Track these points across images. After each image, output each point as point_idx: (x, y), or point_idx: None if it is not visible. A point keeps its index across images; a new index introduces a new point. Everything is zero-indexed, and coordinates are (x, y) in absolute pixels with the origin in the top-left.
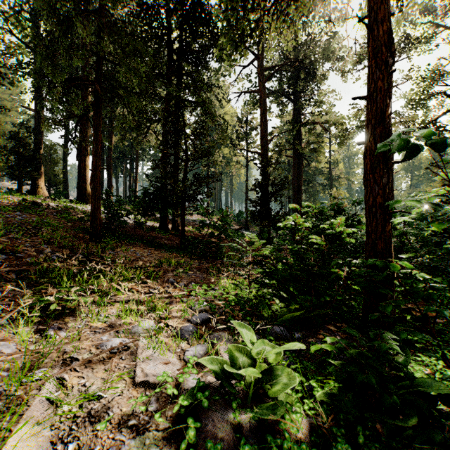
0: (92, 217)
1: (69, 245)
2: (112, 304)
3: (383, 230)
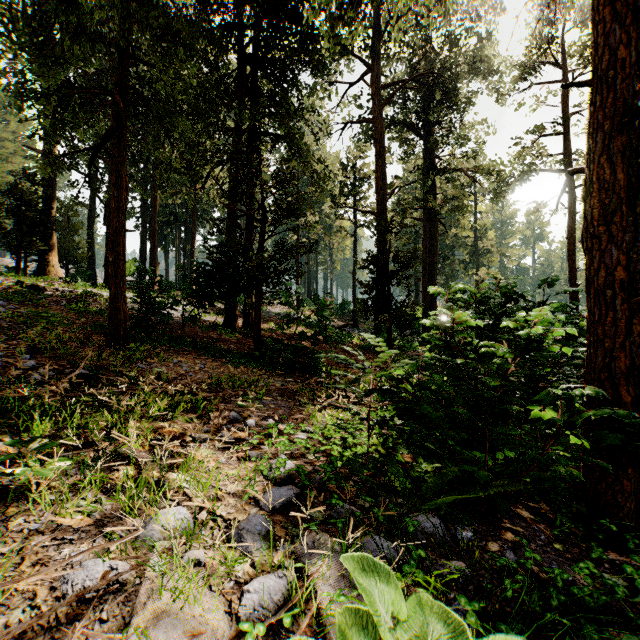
0: (112, 309)
1: (68, 354)
2: (116, 468)
3: (626, 332)
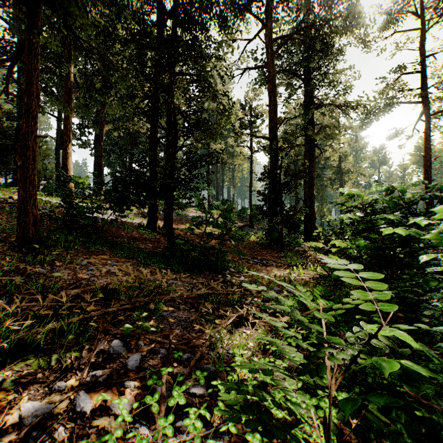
0: (20, 212)
1: None
2: None
3: None
